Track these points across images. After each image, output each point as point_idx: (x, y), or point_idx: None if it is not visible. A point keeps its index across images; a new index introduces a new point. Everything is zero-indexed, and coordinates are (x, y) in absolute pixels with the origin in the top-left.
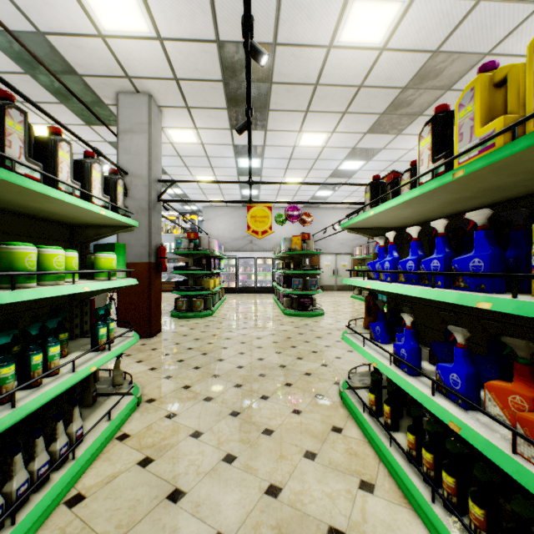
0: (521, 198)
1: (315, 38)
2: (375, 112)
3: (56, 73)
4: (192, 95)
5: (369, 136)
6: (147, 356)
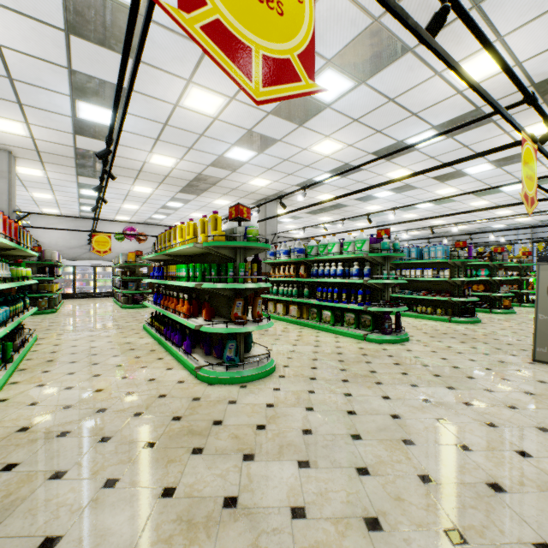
0: None
1: (137, 158)
2: (180, 185)
3: None
4: (48, 158)
5: (181, 194)
6: None
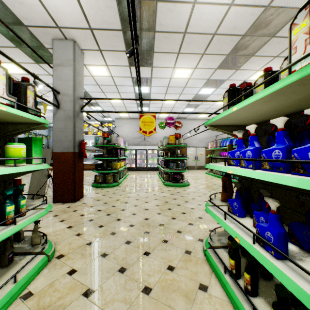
0: None
1: None
2: (223, 53)
3: (9, 24)
4: (102, 41)
5: (218, 71)
6: (68, 216)
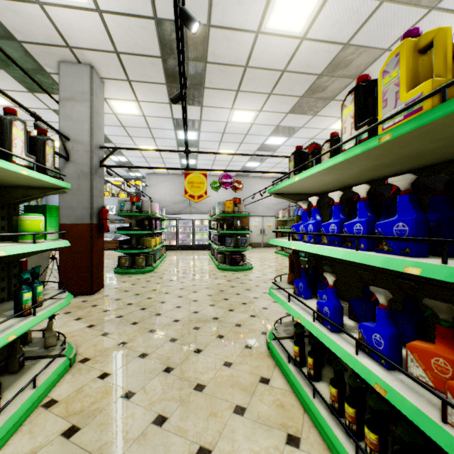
0: (432, 167)
1: (245, 23)
2: (296, 95)
3: None
4: (132, 69)
5: (290, 116)
6: (86, 313)
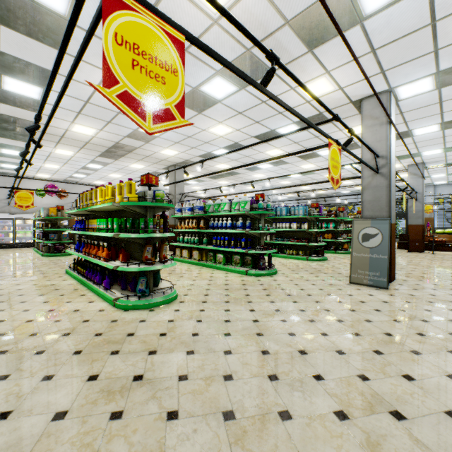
0: None
1: (59, 126)
2: (100, 151)
3: None
4: None
5: (100, 157)
6: None
